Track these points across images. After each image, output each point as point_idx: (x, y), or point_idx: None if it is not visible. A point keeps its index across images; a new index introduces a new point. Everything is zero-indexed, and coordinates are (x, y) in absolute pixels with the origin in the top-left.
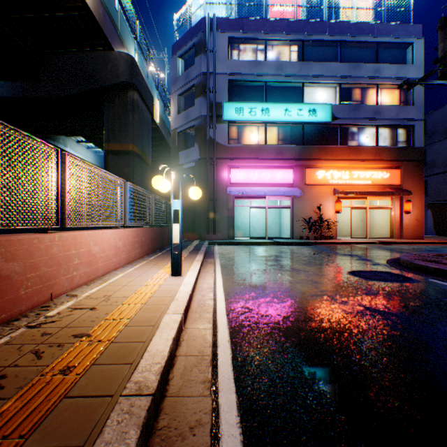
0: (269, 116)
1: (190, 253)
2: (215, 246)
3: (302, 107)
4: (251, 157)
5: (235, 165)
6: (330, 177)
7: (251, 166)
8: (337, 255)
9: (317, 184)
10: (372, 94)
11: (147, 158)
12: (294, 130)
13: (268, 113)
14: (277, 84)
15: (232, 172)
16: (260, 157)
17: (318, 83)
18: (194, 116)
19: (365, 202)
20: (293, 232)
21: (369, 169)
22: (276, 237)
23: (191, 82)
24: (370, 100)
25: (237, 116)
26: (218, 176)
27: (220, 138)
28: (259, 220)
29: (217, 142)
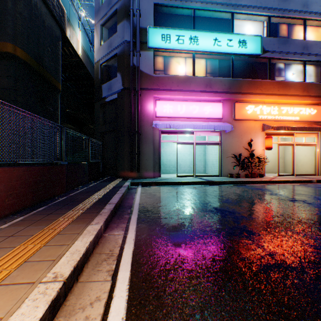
0: (198, 46)
1: (76, 220)
2: (137, 188)
3: (232, 38)
4: (179, 89)
5: (161, 97)
6: (260, 112)
7: (178, 99)
8: (320, 208)
9: (246, 119)
10: (298, 31)
11: (51, 77)
12: (222, 64)
13: (197, 42)
14: (205, 14)
15: (158, 105)
16: (188, 89)
17: (248, 14)
18: (117, 44)
19: (292, 139)
20: (222, 170)
21: (297, 105)
22: (205, 175)
23: (114, 7)
24: (296, 36)
25: (163, 44)
26: (142, 108)
27: (145, 67)
28: (184, 157)
29: (142, 71)
